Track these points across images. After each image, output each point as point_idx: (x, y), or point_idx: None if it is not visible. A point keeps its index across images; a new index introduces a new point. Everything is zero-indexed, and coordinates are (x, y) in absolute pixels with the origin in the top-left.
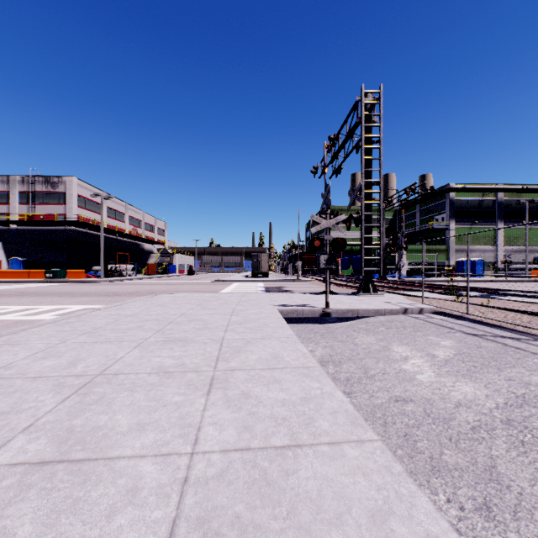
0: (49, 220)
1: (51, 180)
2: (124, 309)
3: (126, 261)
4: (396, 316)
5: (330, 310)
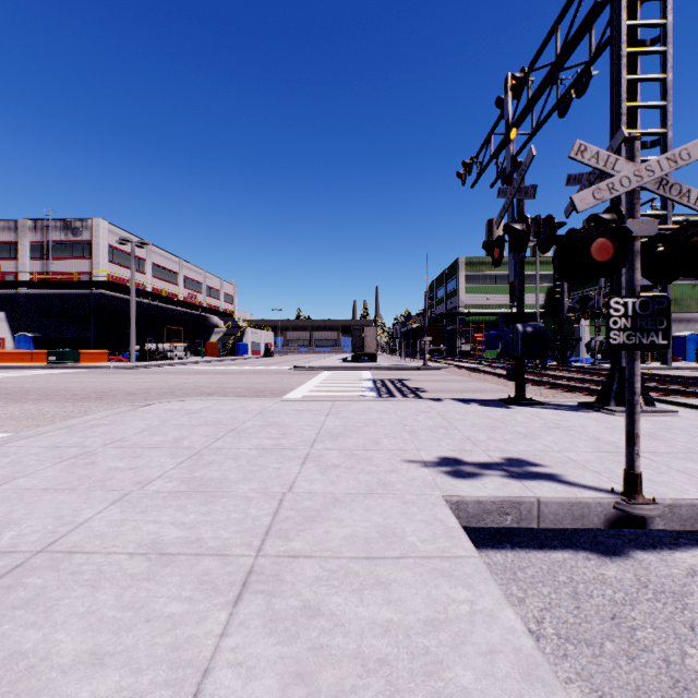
0: (66, 280)
1: (72, 225)
2: None
3: (179, 339)
4: None
5: (656, 510)
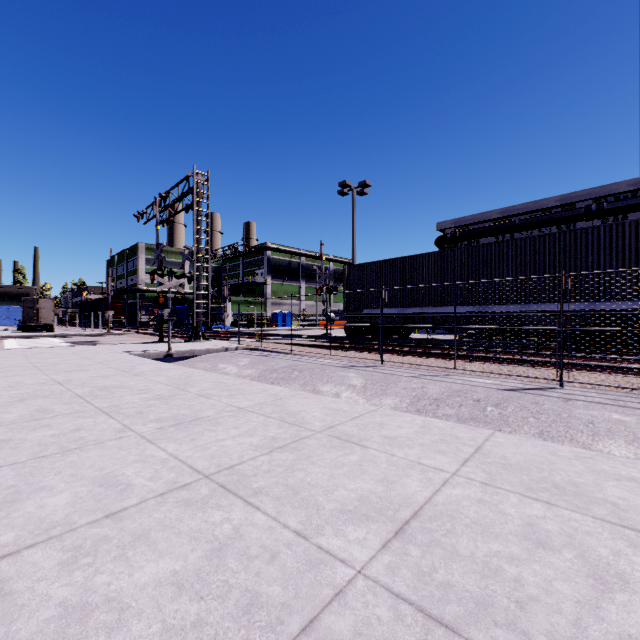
0: None
1: None
2: None
3: None
4: (221, 353)
5: (173, 352)
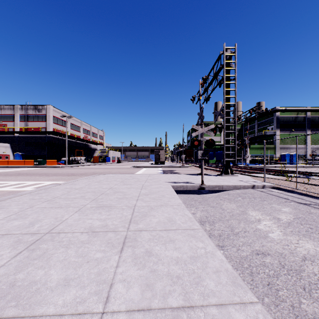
0: (36, 131)
1: (38, 107)
2: (75, 184)
3: (81, 155)
4: (247, 190)
5: (204, 186)
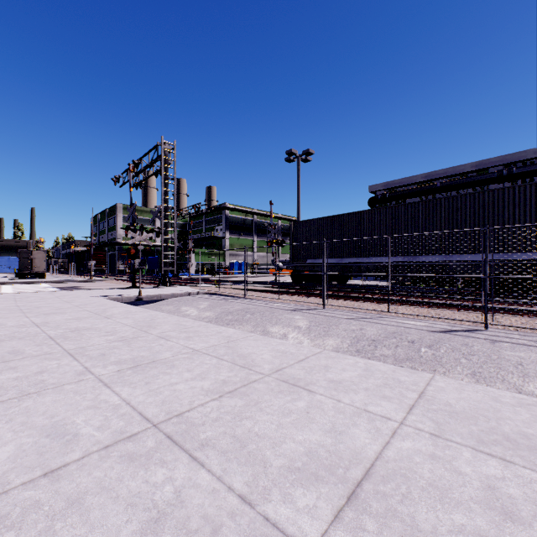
0: None
1: None
2: None
3: None
4: (184, 297)
5: (143, 296)
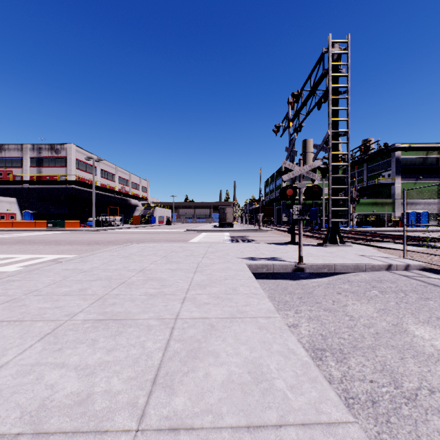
0: (52, 180)
1: (55, 147)
2: (85, 262)
3: (116, 214)
4: (380, 273)
5: (304, 265)
